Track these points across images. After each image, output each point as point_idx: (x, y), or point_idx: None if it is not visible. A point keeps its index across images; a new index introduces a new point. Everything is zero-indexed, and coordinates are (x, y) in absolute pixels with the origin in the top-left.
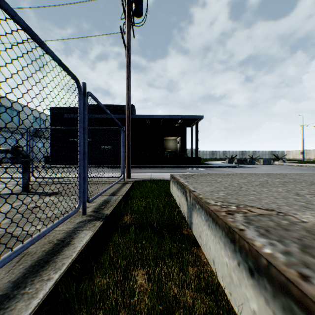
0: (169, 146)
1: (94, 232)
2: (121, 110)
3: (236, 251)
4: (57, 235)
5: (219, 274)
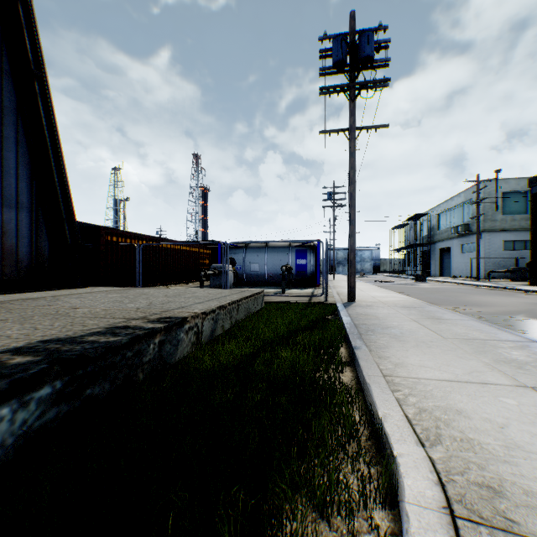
0: None
1: None
2: None
3: None
4: None
5: None
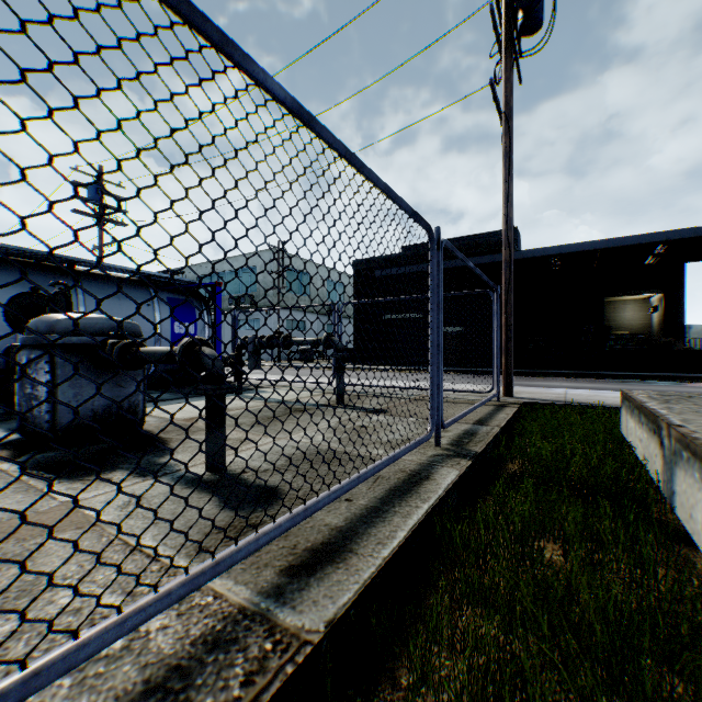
0: (621, 320)
1: (461, 471)
2: (485, 244)
3: None
4: (408, 465)
5: None
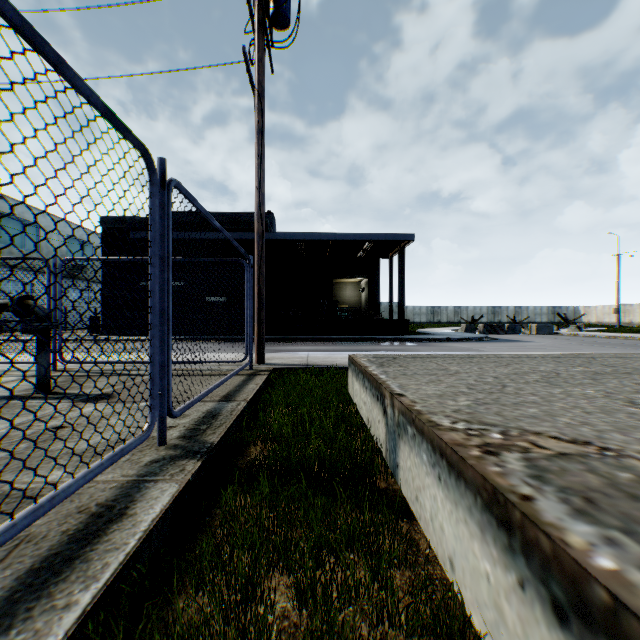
0: (345, 297)
1: (182, 485)
2: (246, 222)
3: (514, 551)
4: (100, 493)
5: (467, 596)
